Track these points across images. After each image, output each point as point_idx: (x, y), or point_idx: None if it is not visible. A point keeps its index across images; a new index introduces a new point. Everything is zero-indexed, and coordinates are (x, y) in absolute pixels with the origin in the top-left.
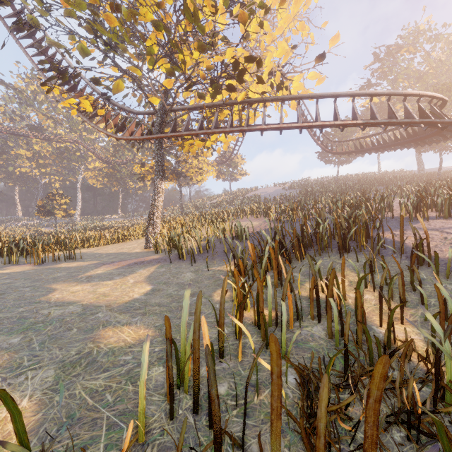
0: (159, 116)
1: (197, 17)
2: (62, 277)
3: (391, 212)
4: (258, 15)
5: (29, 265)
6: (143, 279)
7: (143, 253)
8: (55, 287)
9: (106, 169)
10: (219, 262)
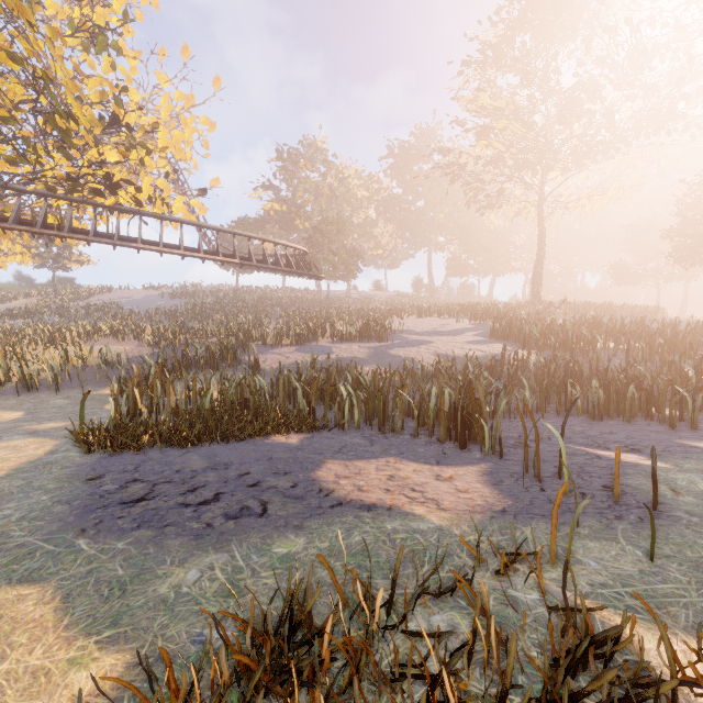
0: None
1: (67, 133)
2: None
3: (263, 340)
4: (139, 150)
5: None
6: None
7: None
8: None
9: None
10: (94, 388)
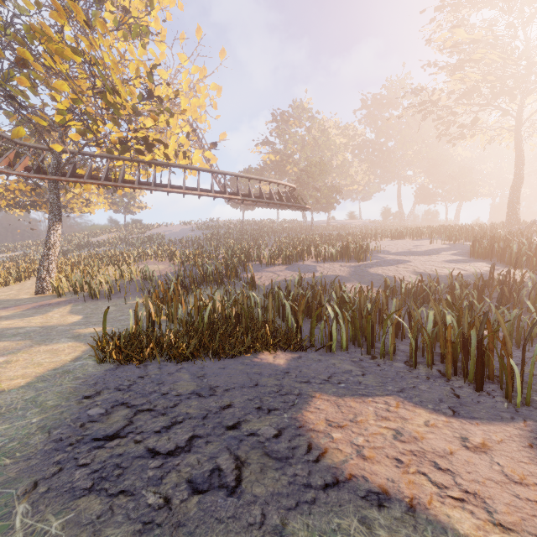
0: (56, 156)
1: (115, 106)
2: None
3: (259, 260)
4: (165, 115)
5: None
6: (67, 314)
7: (39, 298)
8: None
9: None
10: (134, 298)
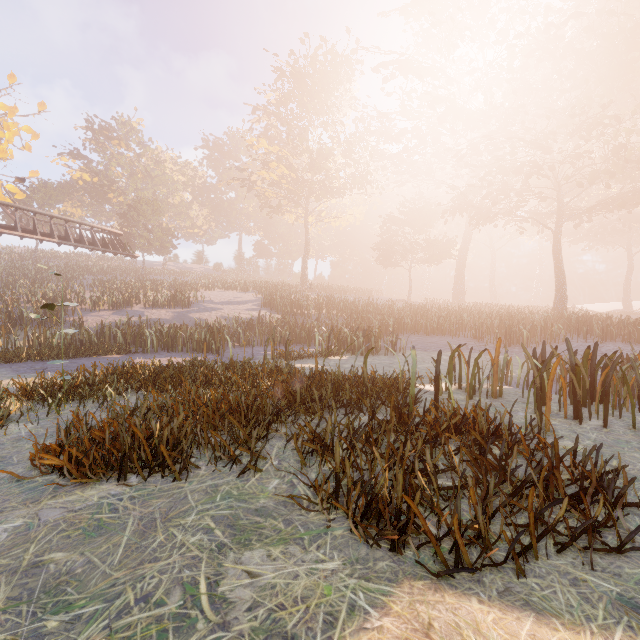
0: None
1: None
2: None
3: (81, 305)
4: None
5: None
6: None
7: None
8: None
9: None
10: None
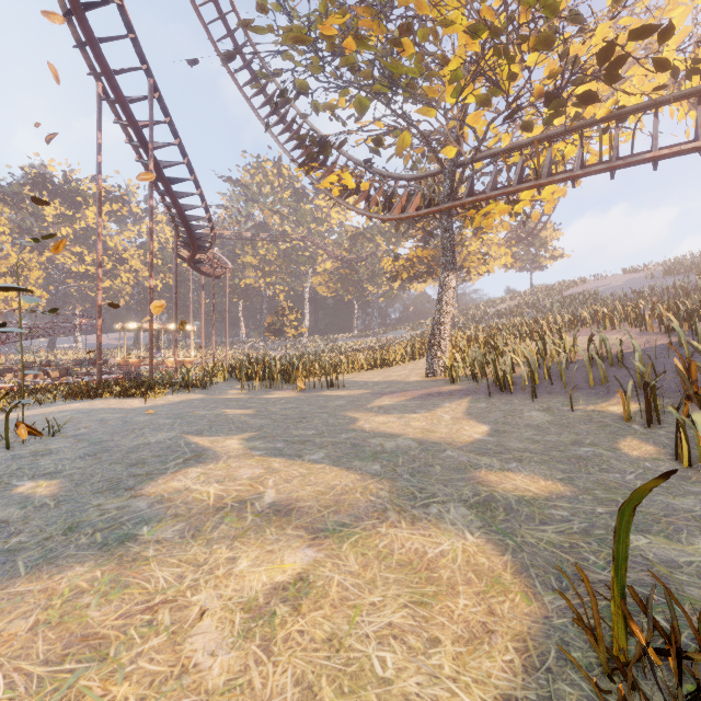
0: (448, 175)
1: None
2: (348, 406)
3: None
4: None
5: (291, 391)
6: (462, 415)
7: (428, 382)
8: (353, 416)
9: (342, 271)
10: (586, 398)
